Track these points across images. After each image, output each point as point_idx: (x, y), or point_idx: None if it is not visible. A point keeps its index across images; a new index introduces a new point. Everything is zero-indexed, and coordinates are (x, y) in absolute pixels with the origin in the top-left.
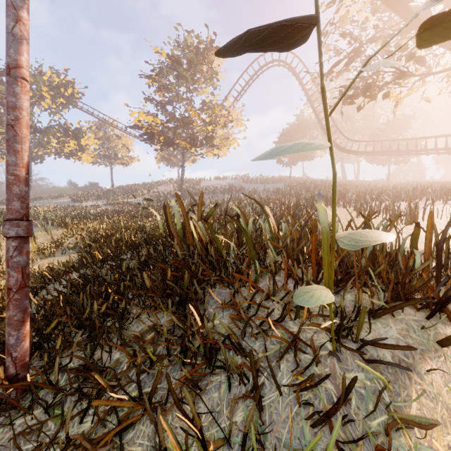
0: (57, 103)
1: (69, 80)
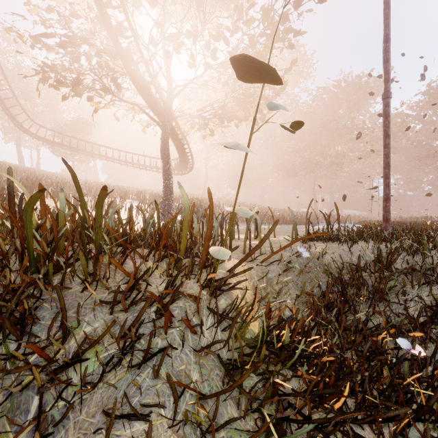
0: None
1: None
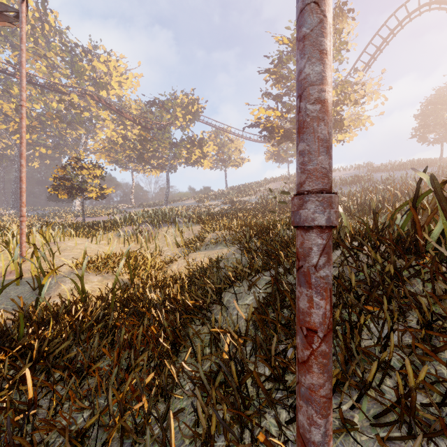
0: (186, 120)
1: (195, 98)
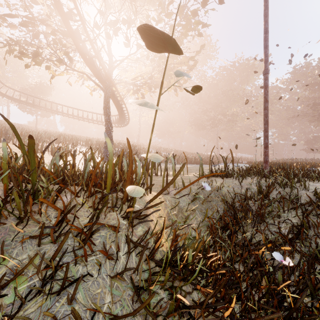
0: None
1: None
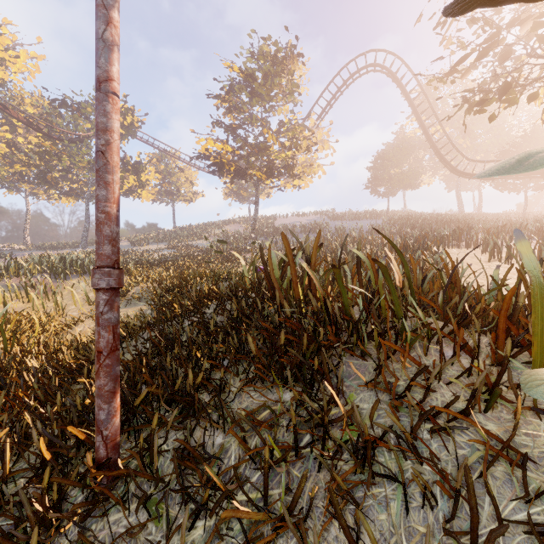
0: None
1: (128, 108)
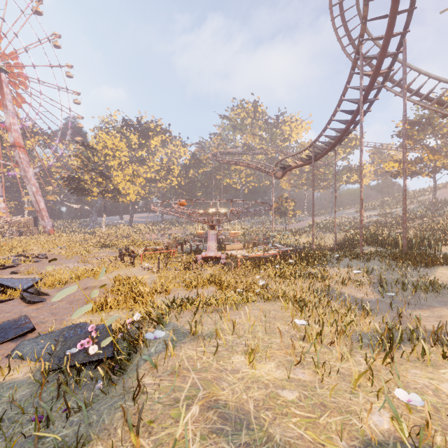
0: (346, 152)
1: (353, 137)
